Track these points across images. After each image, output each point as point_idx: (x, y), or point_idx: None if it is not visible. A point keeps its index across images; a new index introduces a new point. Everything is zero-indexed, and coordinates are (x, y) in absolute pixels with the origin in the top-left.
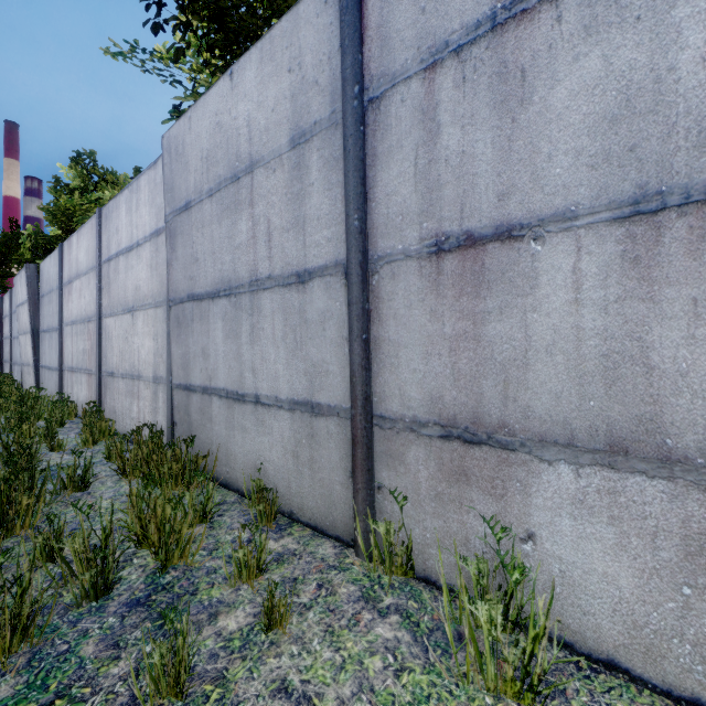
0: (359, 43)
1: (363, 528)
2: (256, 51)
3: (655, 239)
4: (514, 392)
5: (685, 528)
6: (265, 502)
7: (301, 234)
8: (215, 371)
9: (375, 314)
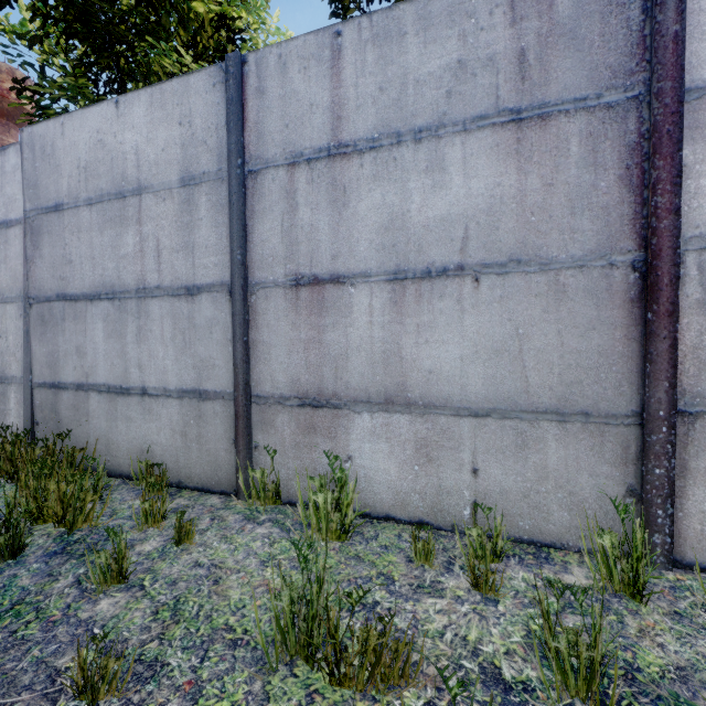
0: (241, 129)
1: (244, 478)
2: (146, 94)
3: (403, 293)
4: (341, 374)
5: (416, 437)
6: (156, 475)
7: (191, 256)
8: (94, 368)
9: (253, 323)
